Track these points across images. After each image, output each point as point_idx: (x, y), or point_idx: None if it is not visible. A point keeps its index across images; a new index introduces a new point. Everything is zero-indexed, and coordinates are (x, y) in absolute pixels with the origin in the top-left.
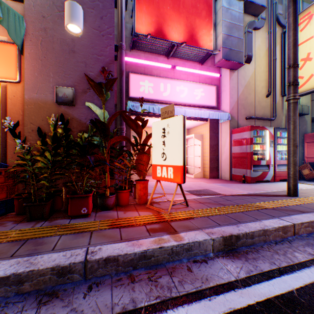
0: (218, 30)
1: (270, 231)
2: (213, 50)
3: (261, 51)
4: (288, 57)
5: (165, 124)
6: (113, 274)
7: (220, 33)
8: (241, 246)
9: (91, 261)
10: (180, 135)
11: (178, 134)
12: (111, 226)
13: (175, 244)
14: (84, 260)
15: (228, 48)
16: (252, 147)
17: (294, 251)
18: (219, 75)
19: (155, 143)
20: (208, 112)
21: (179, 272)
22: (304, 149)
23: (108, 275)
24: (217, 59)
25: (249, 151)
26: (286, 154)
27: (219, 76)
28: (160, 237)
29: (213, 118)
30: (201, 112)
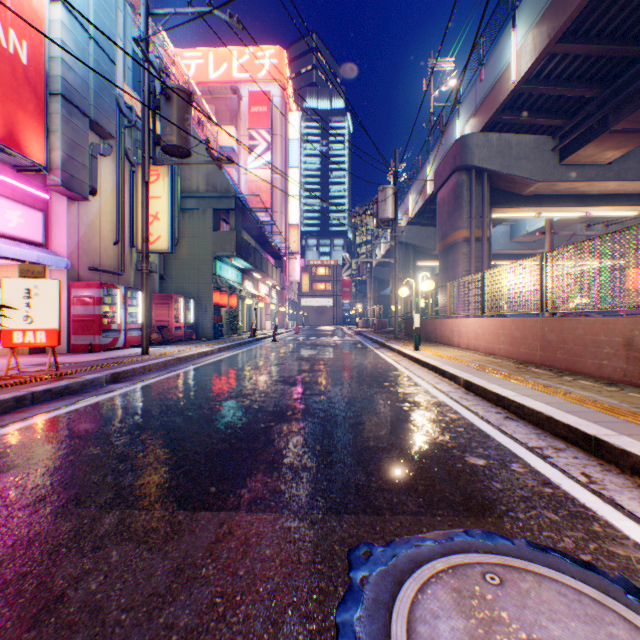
0: (56, 141)
1: (138, 369)
2: (48, 166)
3: (110, 186)
4: (144, 231)
5: (32, 285)
6: (51, 400)
7: (59, 148)
8: (122, 379)
9: (38, 392)
10: (59, 299)
11: (55, 298)
12: (7, 386)
13: (86, 379)
14: (33, 392)
15: (72, 175)
16: (104, 308)
17: (152, 375)
18: (50, 197)
19: (11, 303)
20: (39, 253)
21: (94, 391)
22: (154, 312)
23: (48, 401)
24: (54, 181)
25: (100, 313)
26: (138, 317)
27: (49, 198)
28: (69, 380)
29: (47, 264)
30: (28, 253)
